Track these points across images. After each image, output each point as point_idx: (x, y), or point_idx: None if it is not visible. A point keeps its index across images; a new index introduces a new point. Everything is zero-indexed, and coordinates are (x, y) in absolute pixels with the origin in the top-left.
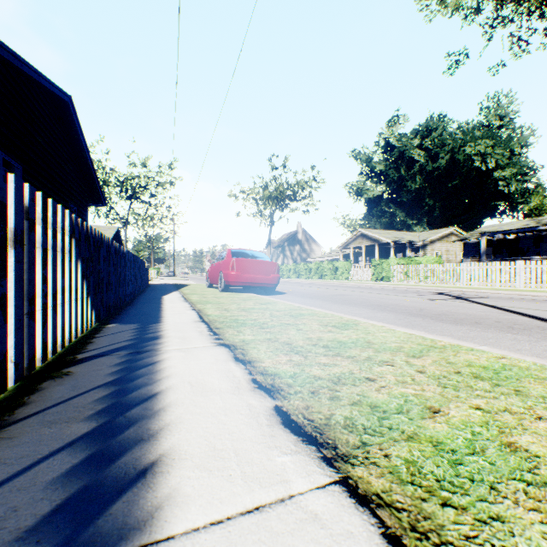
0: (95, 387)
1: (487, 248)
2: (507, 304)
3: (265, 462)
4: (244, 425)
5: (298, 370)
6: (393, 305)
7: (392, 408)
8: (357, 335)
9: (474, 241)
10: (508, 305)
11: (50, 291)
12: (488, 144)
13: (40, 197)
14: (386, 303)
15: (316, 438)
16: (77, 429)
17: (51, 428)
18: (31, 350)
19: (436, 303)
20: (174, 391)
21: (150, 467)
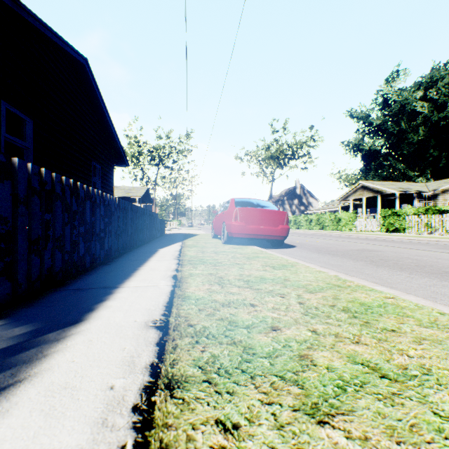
0: None
1: None
2: None
3: None
4: None
5: None
6: None
7: None
8: None
9: None
10: None
11: None
12: None
13: None
14: None
15: None
16: None
17: None
18: None
19: None
20: None
21: None
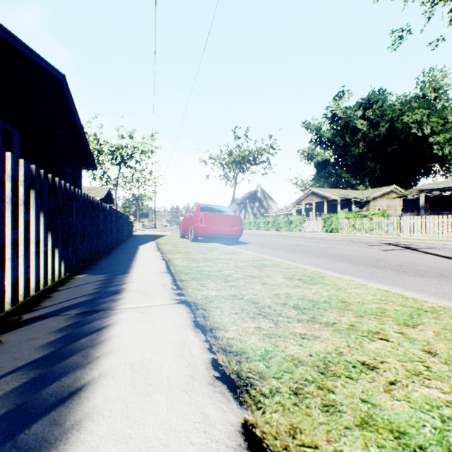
0: (11, 371)
1: (424, 203)
2: None
3: None
4: None
5: (270, 346)
6: (349, 255)
7: (431, 441)
8: (328, 291)
9: (413, 197)
10: None
11: None
12: (424, 113)
13: None
14: (342, 254)
15: None
16: None
17: None
18: None
19: (390, 254)
20: (108, 381)
21: None
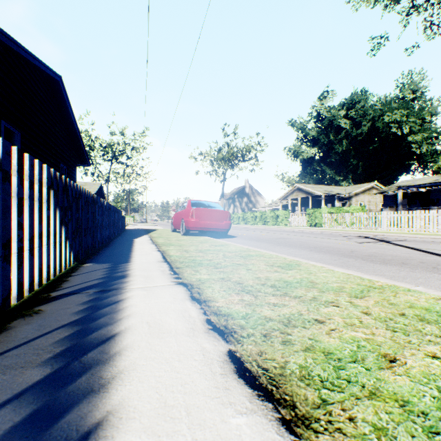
0: (59, 327)
1: (403, 199)
2: (426, 247)
3: (218, 425)
4: (198, 374)
5: (250, 310)
6: (327, 247)
7: (347, 356)
8: (301, 275)
9: (392, 193)
10: (427, 247)
11: (27, 236)
12: (403, 114)
13: (15, 151)
14: (321, 246)
15: (272, 393)
16: (30, 376)
17: (5, 375)
18: (5, 290)
19: (364, 246)
20: (132, 331)
21: (94, 430)
